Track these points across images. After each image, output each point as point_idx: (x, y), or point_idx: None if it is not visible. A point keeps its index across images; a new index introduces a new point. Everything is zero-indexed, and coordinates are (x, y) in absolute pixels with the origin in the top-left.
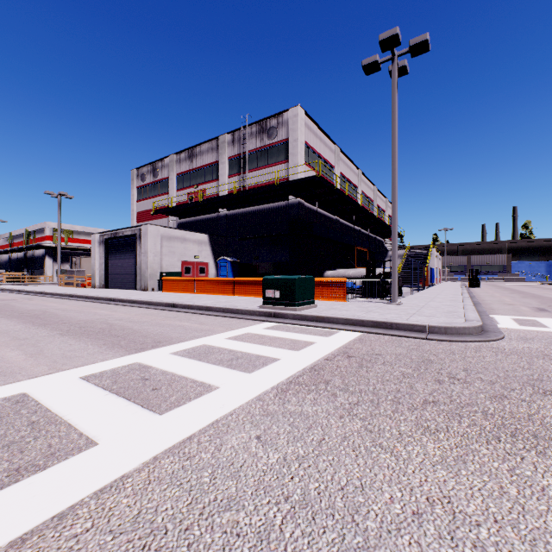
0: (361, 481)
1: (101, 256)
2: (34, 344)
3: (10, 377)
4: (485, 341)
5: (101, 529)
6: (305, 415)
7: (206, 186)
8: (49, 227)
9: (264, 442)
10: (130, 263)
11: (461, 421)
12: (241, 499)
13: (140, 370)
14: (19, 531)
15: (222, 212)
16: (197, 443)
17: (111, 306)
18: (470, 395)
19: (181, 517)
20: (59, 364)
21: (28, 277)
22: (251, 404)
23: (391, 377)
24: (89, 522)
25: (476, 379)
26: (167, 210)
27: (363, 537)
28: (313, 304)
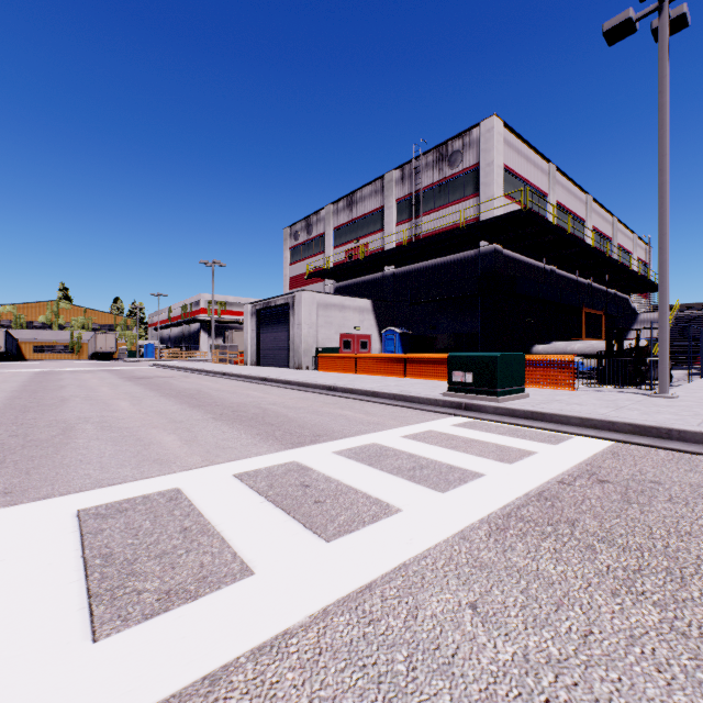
0: None
1: (253, 329)
2: (188, 429)
3: (166, 466)
4: None
5: None
6: (546, 578)
7: (368, 240)
8: (204, 299)
9: (483, 616)
10: (283, 337)
11: None
12: None
13: (298, 472)
14: (166, 689)
15: (389, 271)
16: (380, 598)
17: (264, 387)
18: None
19: None
20: (212, 455)
21: (185, 353)
22: (452, 543)
23: (694, 528)
24: (245, 699)
25: None
26: (323, 273)
27: None
28: (523, 392)
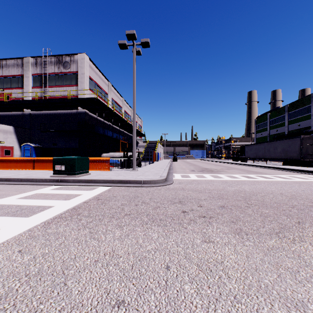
0: (76, 255)
1: None
2: None
3: None
4: (165, 185)
5: None
6: (58, 233)
7: (12, 91)
8: None
9: (23, 252)
10: None
11: (136, 220)
12: None
13: None
14: None
15: (27, 111)
16: None
17: None
18: (146, 208)
19: None
20: None
21: None
22: (22, 234)
23: (115, 206)
24: None
25: (152, 201)
26: None
27: (65, 278)
28: (88, 172)
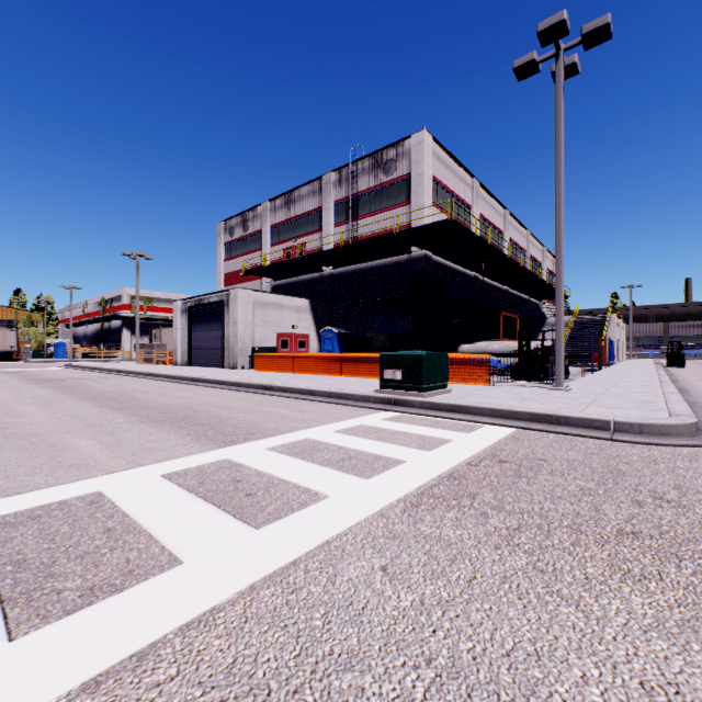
0: (535, 646)
1: (184, 327)
2: (110, 432)
3: (85, 471)
4: None
5: (188, 678)
6: (446, 541)
7: (306, 239)
8: (127, 294)
9: (392, 575)
10: (217, 336)
11: (681, 565)
12: (366, 656)
13: (230, 469)
14: (92, 670)
15: (327, 271)
16: (303, 571)
17: (196, 388)
18: (690, 526)
19: (288, 673)
20: (137, 457)
21: (104, 352)
22: (371, 521)
23: (564, 493)
24: (173, 667)
25: (696, 501)
26: (260, 271)
27: None
28: (446, 388)
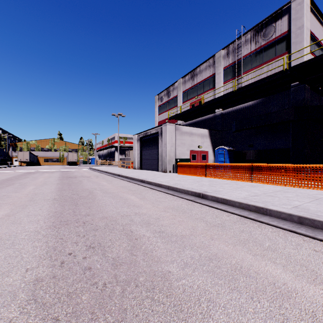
0: None
1: (138, 149)
2: None
3: None
4: None
5: None
6: None
7: (204, 95)
8: (117, 136)
9: None
10: (155, 152)
11: None
12: None
13: None
14: None
15: (218, 112)
16: None
17: (141, 189)
18: None
19: None
20: None
21: (108, 162)
22: None
23: None
24: None
25: None
26: (177, 116)
27: None
28: None
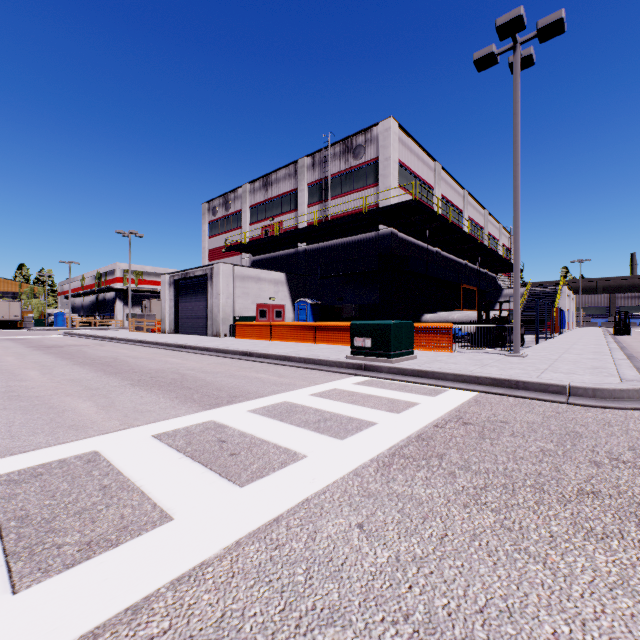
0: (507, 603)
1: (171, 299)
2: (105, 395)
3: (82, 432)
4: None
5: (180, 632)
6: (417, 499)
7: (283, 218)
8: (120, 268)
9: (368, 532)
10: (201, 306)
11: None
12: (347, 611)
13: (215, 430)
14: (90, 623)
15: (301, 247)
16: (285, 528)
17: (182, 354)
18: None
19: (273, 627)
20: (130, 419)
21: (99, 321)
22: (347, 480)
23: (525, 454)
24: (166, 621)
25: None
26: (240, 247)
27: None
28: (412, 354)
